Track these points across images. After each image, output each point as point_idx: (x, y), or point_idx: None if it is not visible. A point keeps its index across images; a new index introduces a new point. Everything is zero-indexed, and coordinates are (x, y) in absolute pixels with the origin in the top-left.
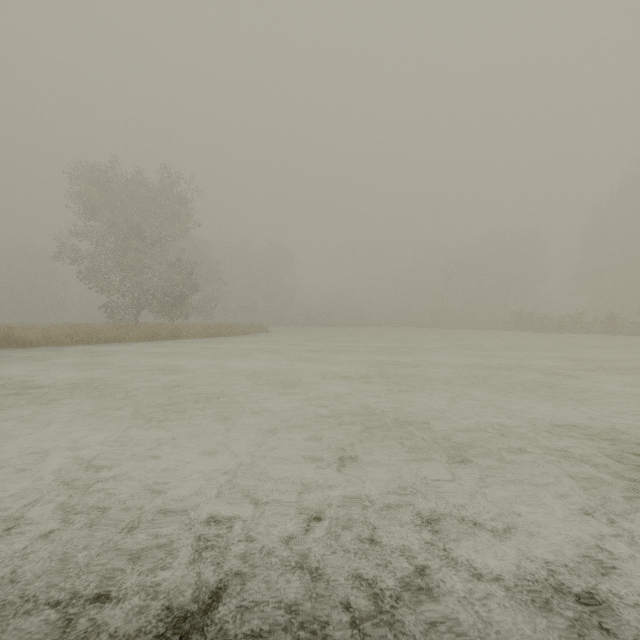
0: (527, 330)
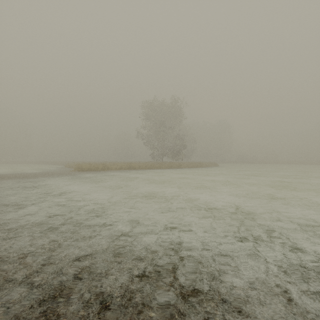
0: None
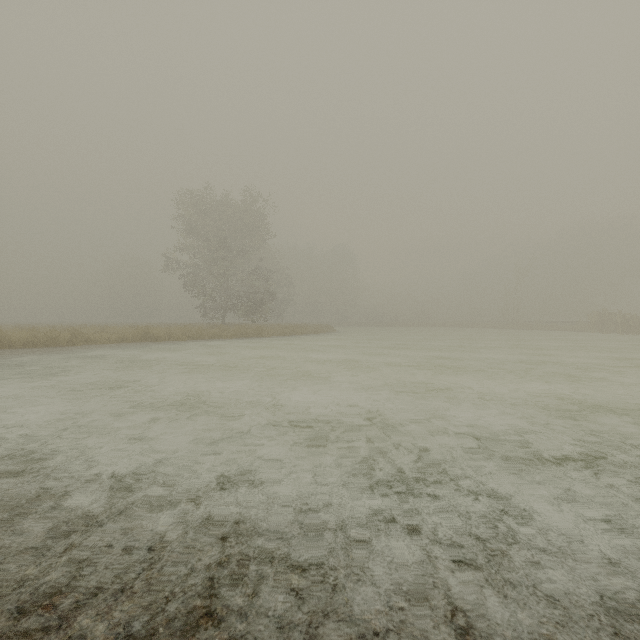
0: (611, 331)
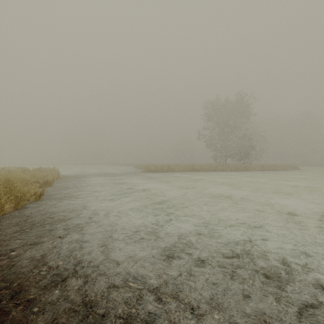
0: None
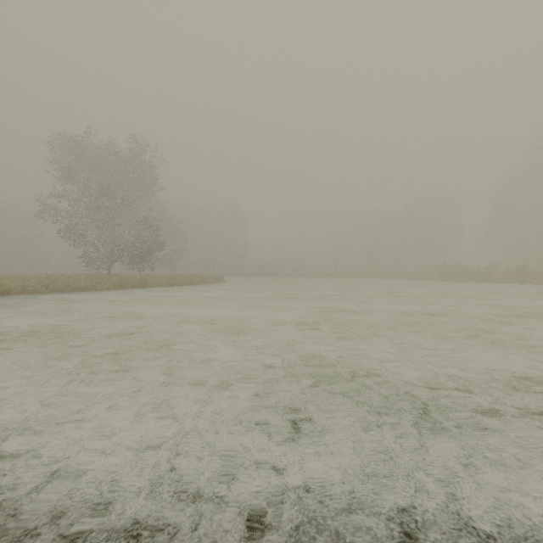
0: (448, 280)
